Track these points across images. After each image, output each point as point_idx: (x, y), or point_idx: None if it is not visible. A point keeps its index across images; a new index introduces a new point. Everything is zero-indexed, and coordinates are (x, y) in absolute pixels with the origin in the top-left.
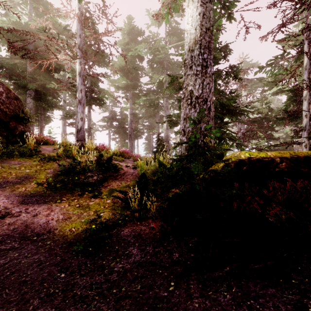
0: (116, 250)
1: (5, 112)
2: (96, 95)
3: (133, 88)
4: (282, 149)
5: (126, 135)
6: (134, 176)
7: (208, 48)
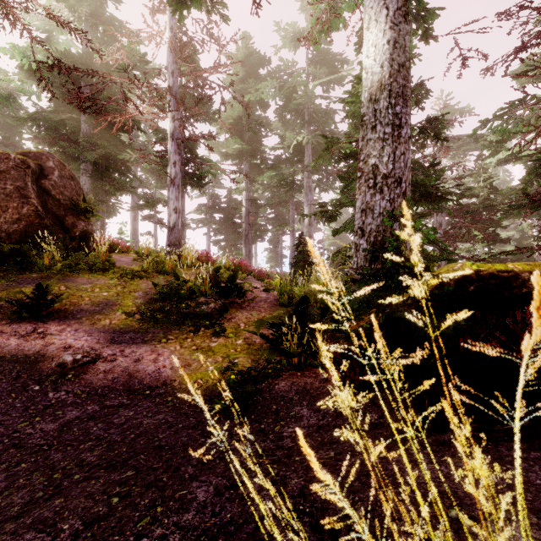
0: (274, 410)
1: (58, 200)
2: (197, 170)
3: (251, 155)
4: (515, 260)
5: (238, 235)
6: (270, 303)
7: (403, 96)
